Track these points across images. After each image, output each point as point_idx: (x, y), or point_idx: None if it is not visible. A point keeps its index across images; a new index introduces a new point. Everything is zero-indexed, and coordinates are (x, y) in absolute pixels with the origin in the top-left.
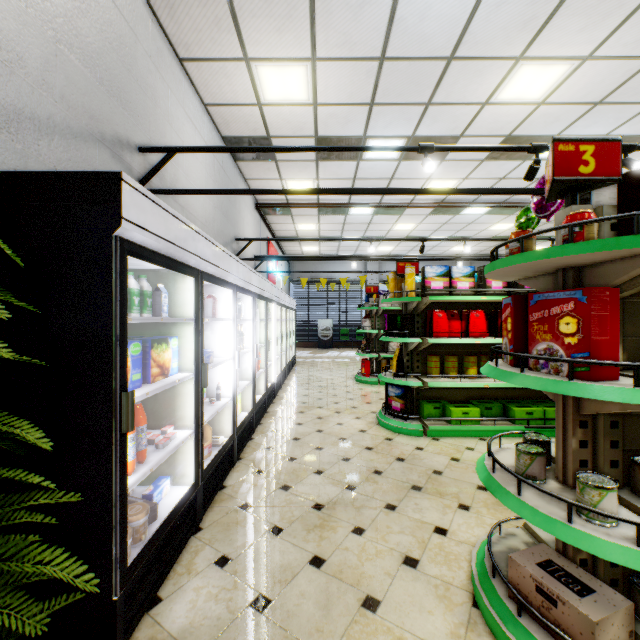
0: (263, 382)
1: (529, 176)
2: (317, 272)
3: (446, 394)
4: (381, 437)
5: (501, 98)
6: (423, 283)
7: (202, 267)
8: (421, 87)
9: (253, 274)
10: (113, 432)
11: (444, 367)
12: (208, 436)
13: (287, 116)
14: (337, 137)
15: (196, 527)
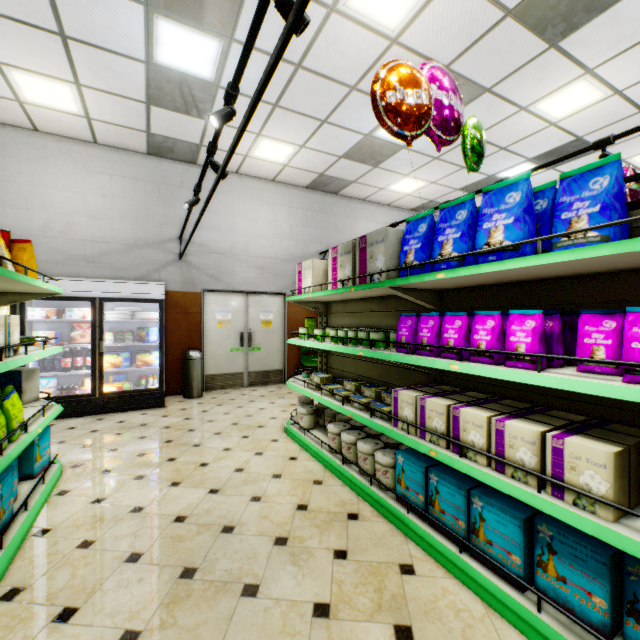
0: None
1: None
2: None
3: None
4: None
5: None
6: None
7: None
8: None
9: None
10: None
11: None
12: None
13: None
14: None
15: None
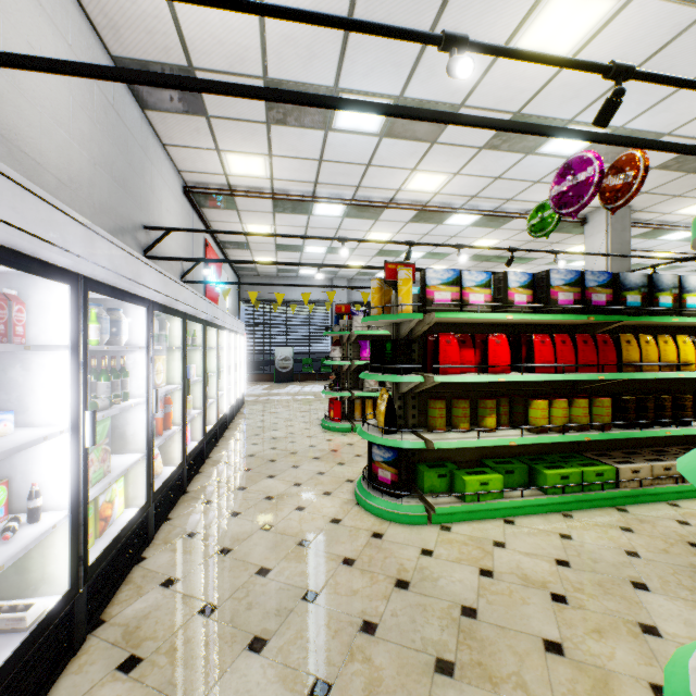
0: (179, 446)
1: (604, 118)
2: (271, 284)
3: (451, 453)
4: (365, 532)
5: (521, 46)
6: (423, 294)
7: None
8: (421, 5)
9: (146, 267)
10: None
11: (451, 416)
12: None
13: (217, 29)
14: (297, 84)
15: None
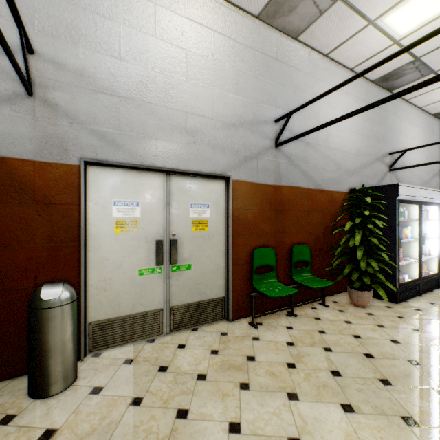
0: None
1: None
2: None
3: None
4: None
5: None
6: None
7: (421, 200)
8: None
9: None
10: (396, 247)
11: None
12: (423, 268)
13: None
14: None
15: (419, 295)
